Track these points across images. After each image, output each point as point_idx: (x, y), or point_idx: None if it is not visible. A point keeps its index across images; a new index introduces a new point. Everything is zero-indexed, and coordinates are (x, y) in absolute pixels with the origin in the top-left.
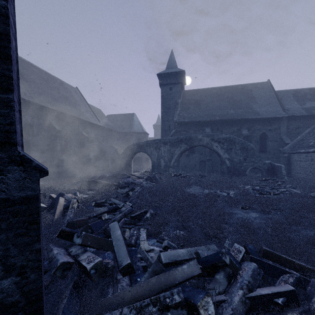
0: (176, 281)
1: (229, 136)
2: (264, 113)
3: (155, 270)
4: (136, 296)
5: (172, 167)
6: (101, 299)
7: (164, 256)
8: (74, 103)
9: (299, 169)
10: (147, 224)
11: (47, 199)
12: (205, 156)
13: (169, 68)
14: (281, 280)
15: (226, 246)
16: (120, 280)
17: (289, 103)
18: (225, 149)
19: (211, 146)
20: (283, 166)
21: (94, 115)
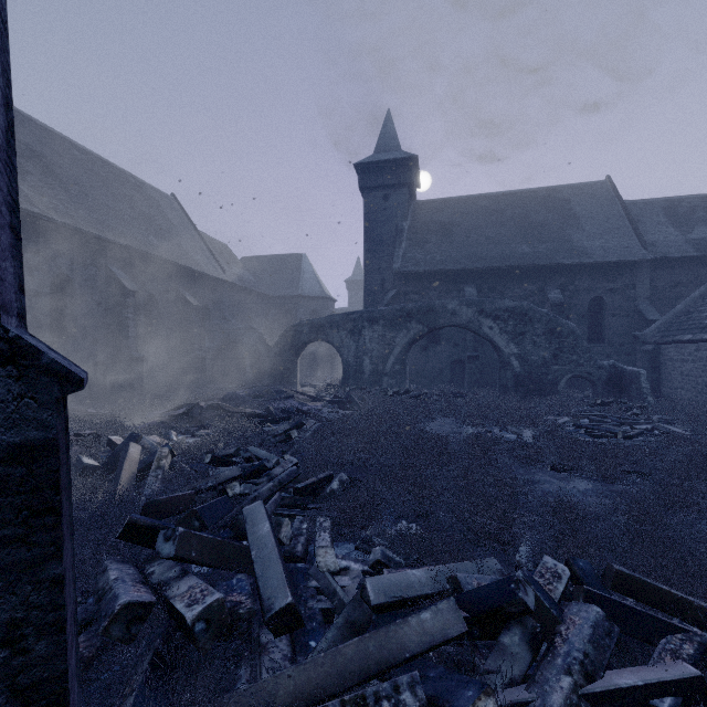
0: (405, 652)
1: (520, 304)
2: (598, 253)
3: (352, 622)
4: (305, 690)
5: (389, 374)
6: (220, 698)
7: (375, 588)
8: (168, 230)
9: (681, 378)
10: (334, 506)
11: (104, 448)
12: (464, 351)
13: (382, 150)
14: (664, 650)
15: (521, 560)
16: (269, 645)
17: (655, 228)
18: (509, 334)
19: (479, 327)
20: (644, 372)
21: (213, 258)
